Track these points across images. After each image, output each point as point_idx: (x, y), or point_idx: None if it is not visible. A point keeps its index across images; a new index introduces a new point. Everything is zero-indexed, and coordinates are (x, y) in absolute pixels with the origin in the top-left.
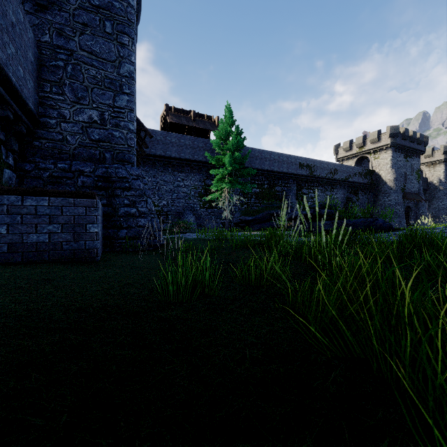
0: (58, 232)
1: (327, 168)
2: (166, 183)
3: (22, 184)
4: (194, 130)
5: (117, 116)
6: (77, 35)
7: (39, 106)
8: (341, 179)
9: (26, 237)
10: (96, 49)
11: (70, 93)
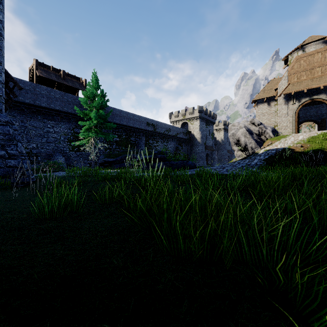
0: None
1: (164, 127)
2: (35, 128)
3: None
4: (64, 86)
5: None
6: None
7: None
8: (173, 135)
9: None
10: None
11: None
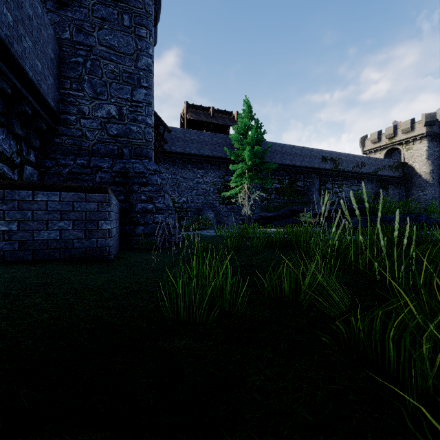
0: (69, 229)
1: (353, 161)
2: (186, 180)
3: (43, 181)
4: (213, 126)
5: (135, 110)
6: (96, 31)
7: (60, 103)
8: (369, 173)
9: (37, 234)
10: (114, 43)
11: (89, 89)
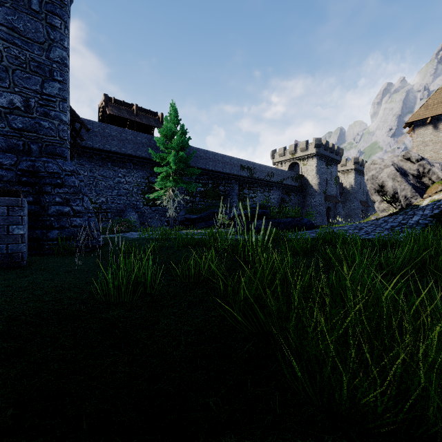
0: None
1: (265, 171)
2: (105, 178)
3: None
4: (137, 124)
5: (46, 104)
6: None
7: None
8: (277, 182)
9: None
10: (18, 25)
11: None
